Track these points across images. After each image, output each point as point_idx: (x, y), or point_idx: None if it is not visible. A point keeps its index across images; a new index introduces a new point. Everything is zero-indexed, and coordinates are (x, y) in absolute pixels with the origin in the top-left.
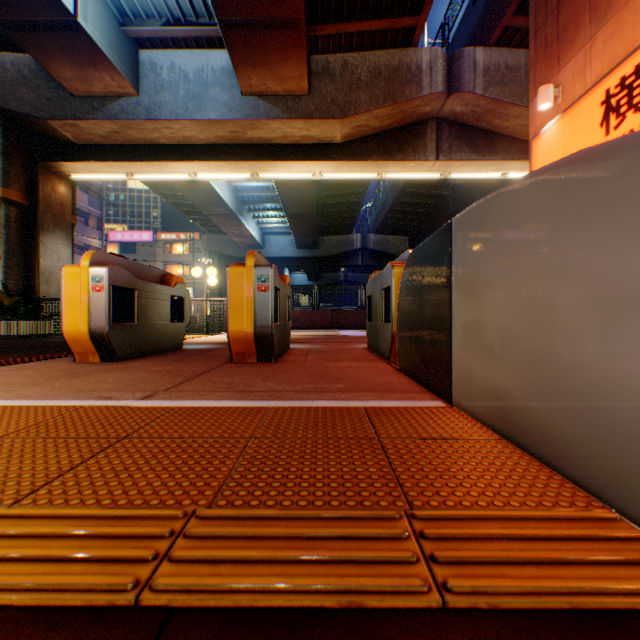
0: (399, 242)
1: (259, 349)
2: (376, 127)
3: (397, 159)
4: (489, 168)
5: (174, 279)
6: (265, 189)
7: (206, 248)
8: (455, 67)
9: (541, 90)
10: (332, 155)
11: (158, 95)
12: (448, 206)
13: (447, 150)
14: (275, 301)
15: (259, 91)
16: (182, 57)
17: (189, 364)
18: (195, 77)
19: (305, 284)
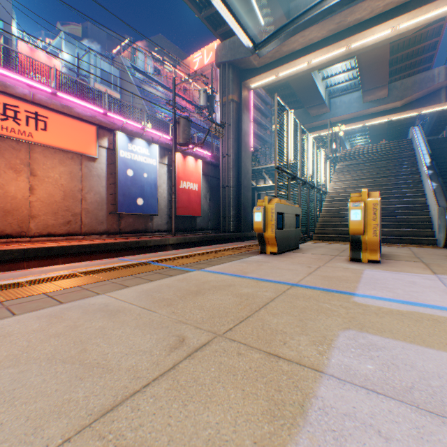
0: None
1: None
2: (414, 98)
3: (425, 107)
4: None
5: None
6: (358, 127)
7: None
8: None
9: None
10: (395, 112)
11: (335, 110)
12: None
13: None
14: None
15: (368, 101)
16: (343, 98)
17: None
18: (347, 102)
19: None
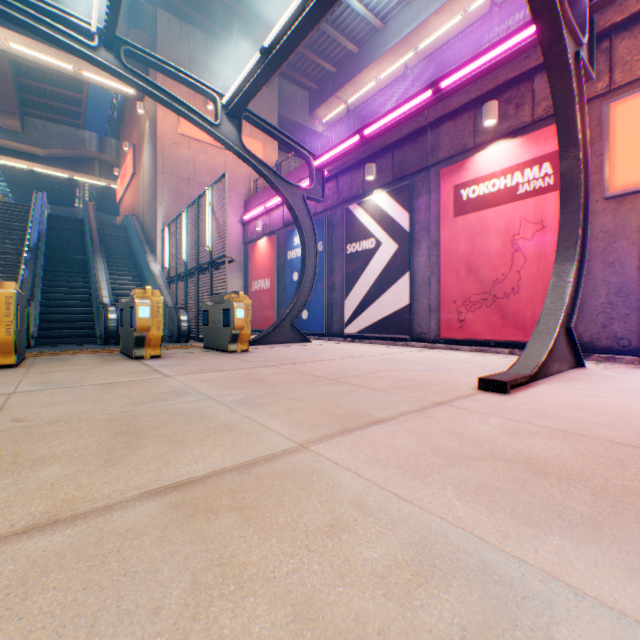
0: None
1: None
2: (66, 156)
3: (79, 173)
4: None
5: None
6: None
7: None
8: (105, 144)
9: (116, 170)
10: (40, 162)
11: None
12: None
13: (107, 175)
14: None
15: None
16: None
17: None
18: None
19: None
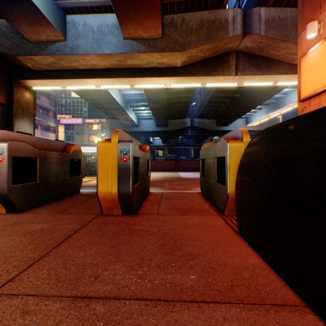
0: (211, 123)
1: (122, 205)
2: (201, 56)
3: (213, 75)
4: (266, 79)
5: (72, 148)
6: (139, 95)
7: (109, 127)
8: (248, 20)
9: (309, 25)
10: (175, 73)
11: (77, 40)
12: (238, 103)
13: (242, 69)
14: (136, 167)
15: (133, 36)
16: (90, 18)
17: (67, 218)
18: (97, 29)
19: (160, 145)
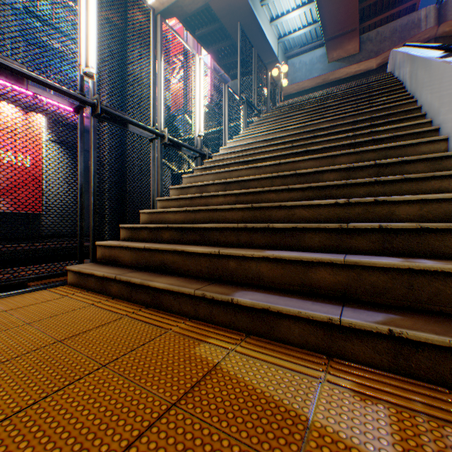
0: None
1: None
2: None
3: None
4: None
5: None
6: None
7: None
8: (442, 11)
9: None
10: (370, 76)
11: (294, 75)
12: None
13: None
14: None
15: (335, 59)
16: (303, 57)
17: None
18: (308, 63)
19: None
